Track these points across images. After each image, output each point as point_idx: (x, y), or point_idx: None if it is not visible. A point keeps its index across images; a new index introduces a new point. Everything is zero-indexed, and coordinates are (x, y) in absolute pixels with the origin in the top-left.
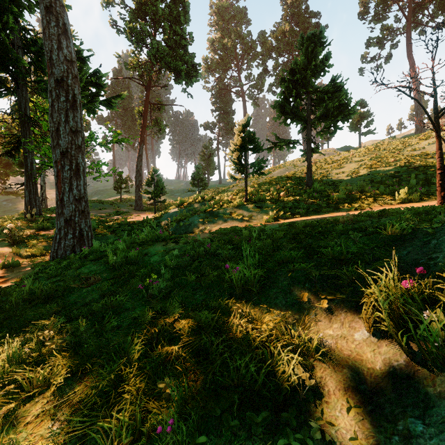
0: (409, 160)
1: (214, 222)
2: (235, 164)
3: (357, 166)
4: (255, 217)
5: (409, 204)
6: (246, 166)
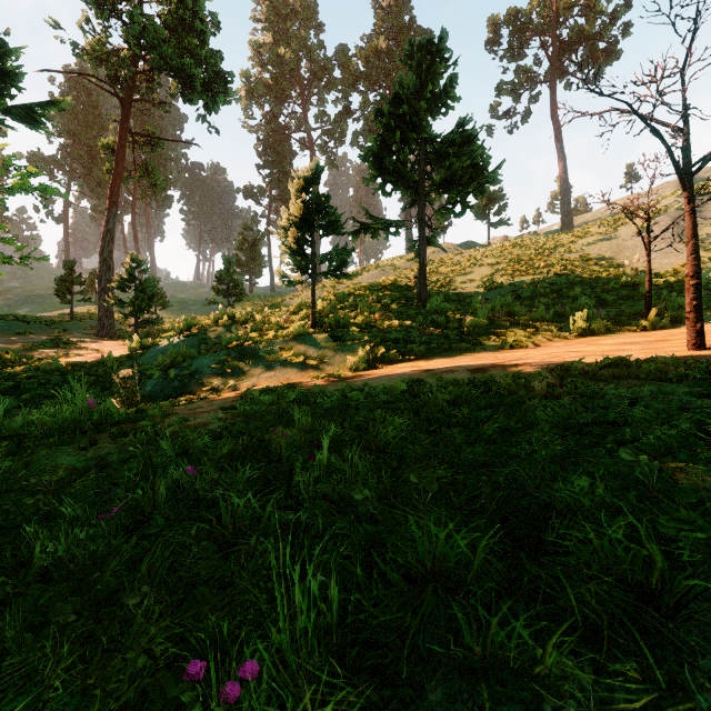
0: (567, 267)
1: (246, 369)
2: (292, 254)
3: (491, 272)
4: (331, 359)
5: (594, 339)
6: (314, 259)
